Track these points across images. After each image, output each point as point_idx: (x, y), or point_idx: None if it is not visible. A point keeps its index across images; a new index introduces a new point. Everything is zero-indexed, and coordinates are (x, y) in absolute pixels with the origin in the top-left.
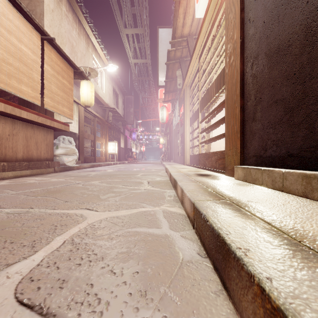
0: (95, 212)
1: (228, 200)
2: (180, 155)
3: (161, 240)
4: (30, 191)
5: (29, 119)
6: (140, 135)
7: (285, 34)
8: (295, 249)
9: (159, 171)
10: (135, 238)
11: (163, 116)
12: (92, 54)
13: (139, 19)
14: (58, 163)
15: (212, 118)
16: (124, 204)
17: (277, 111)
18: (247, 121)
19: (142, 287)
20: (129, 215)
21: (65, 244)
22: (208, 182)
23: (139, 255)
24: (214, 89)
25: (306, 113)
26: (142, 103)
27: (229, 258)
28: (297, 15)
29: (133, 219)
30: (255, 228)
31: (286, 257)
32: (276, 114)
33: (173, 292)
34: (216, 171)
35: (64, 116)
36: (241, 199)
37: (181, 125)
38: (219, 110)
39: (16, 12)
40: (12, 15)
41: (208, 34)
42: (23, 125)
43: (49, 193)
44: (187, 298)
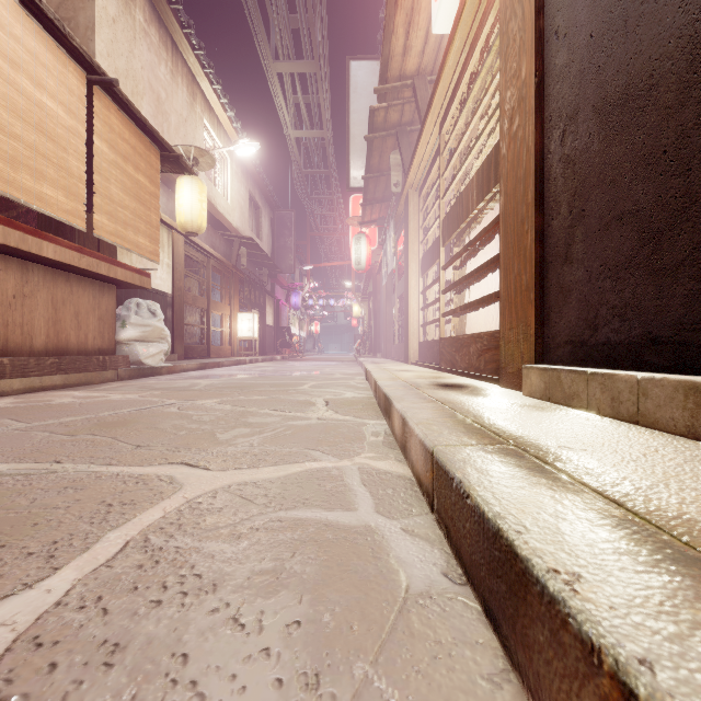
0: (202, 473)
1: (513, 445)
2: (397, 341)
3: (356, 541)
4: (58, 423)
5: (60, 261)
6: (310, 298)
7: (643, 60)
8: (698, 573)
9: (351, 378)
10: (294, 536)
11: (359, 256)
12: (202, 119)
13: (306, 40)
14: (127, 360)
15: (469, 258)
16: (272, 453)
17: (621, 238)
18: (552, 264)
19: (309, 663)
20: (283, 480)
21: (127, 551)
22: (463, 401)
23: (303, 577)
24: (476, 193)
25: (692, 242)
26: (313, 226)
27: (526, 594)
28: (672, 15)
29: (290, 488)
30: (586, 517)
31: (678, 596)
32: (619, 246)
33: (386, 678)
34: (479, 378)
35: (140, 255)
36: (543, 444)
37: (399, 276)
38: (485, 242)
39: (30, 20)
40: (20, 27)
41: (462, 70)
42: (47, 274)
43: (102, 426)
44: (421, 693)
